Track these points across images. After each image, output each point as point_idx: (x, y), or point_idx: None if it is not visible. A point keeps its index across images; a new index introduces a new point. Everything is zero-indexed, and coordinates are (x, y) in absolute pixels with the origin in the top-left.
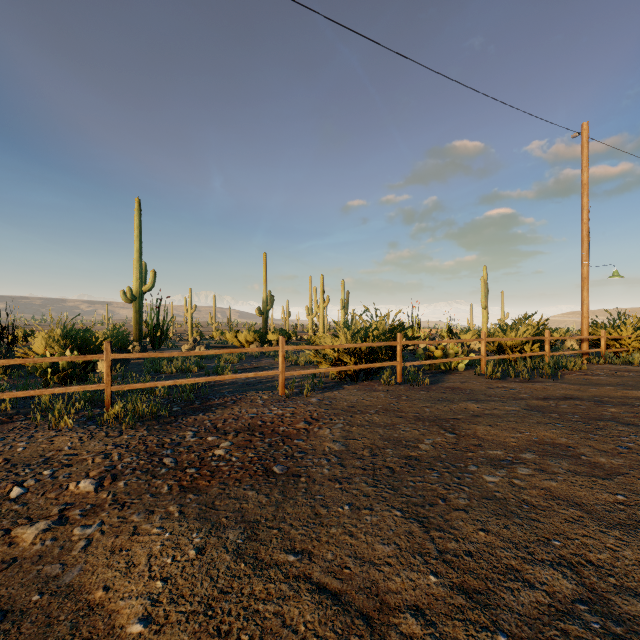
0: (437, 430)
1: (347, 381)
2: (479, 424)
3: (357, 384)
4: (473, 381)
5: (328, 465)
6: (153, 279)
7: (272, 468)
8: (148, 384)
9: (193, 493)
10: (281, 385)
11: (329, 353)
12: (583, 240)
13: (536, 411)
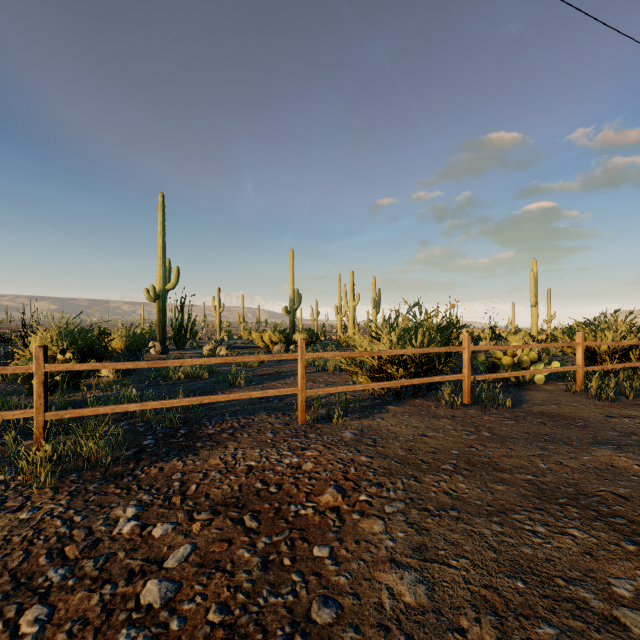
0: (612, 539)
1: (390, 397)
2: None
3: (405, 403)
4: (573, 403)
5: None
6: (176, 277)
7: None
8: (102, 409)
9: None
10: (300, 409)
11: (366, 360)
12: None
13: None
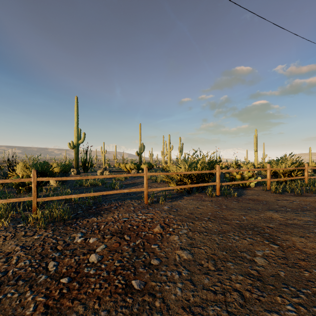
0: (261, 240)
1: (185, 193)
2: (292, 234)
3: (191, 195)
4: (264, 194)
5: (180, 282)
6: (84, 137)
7: (131, 282)
8: (61, 197)
9: None
10: (145, 197)
11: (174, 176)
12: None
13: None
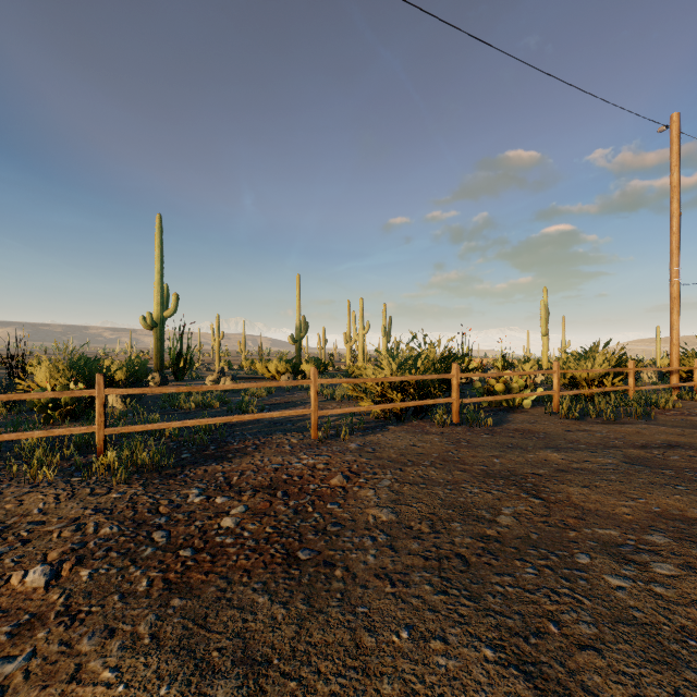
0: (516, 492)
1: (392, 420)
2: (571, 484)
3: (404, 424)
4: (545, 422)
5: (373, 548)
6: (175, 303)
7: (296, 551)
8: (150, 426)
9: (180, 594)
10: (313, 427)
11: (371, 387)
12: (672, 253)
13: (641, 465)
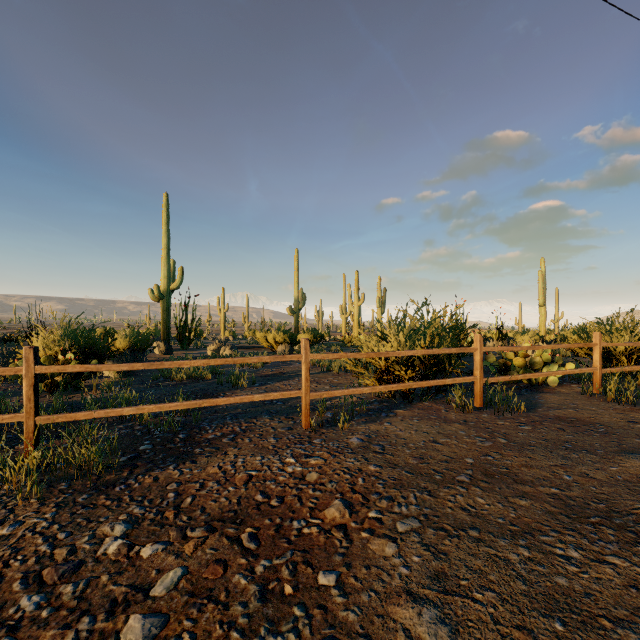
0: None
1: (398, 400)
2: None
3: (414, 406)
4: (591, 406)
5: None
6: (181, 276)
7: None
8: (95, 413)
9: None
10: (304, 413)
11: (373, 361)
12: None
13: None
